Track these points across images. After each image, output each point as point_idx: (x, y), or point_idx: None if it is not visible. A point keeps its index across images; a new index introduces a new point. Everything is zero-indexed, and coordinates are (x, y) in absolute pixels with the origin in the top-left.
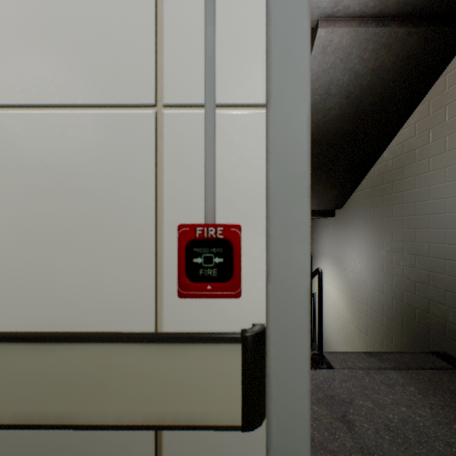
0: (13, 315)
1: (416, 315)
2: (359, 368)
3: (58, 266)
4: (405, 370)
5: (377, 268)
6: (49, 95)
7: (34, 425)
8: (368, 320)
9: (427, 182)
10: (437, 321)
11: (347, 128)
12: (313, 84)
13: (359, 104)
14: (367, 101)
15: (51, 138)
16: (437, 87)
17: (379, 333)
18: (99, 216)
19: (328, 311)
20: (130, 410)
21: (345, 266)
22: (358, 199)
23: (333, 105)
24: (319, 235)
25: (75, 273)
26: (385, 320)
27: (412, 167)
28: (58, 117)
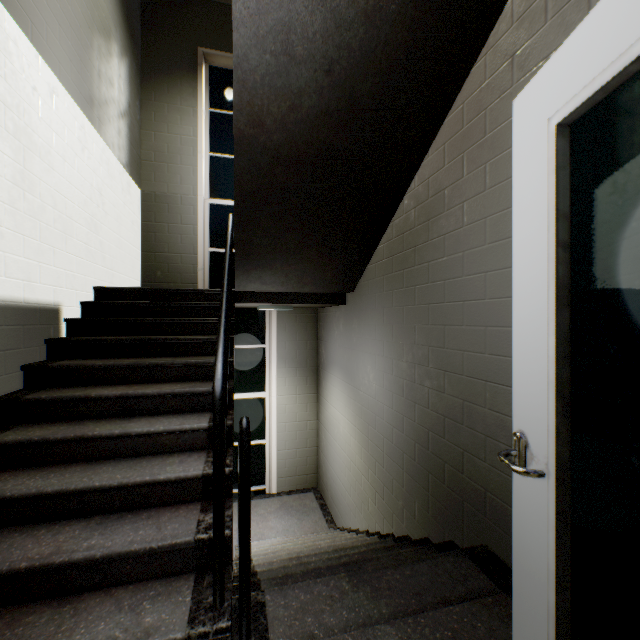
0: None
1: (446, 475)
2: (326, 632)
3: None
4: (415, 616)
5: (396, 389)
6: None
7: None
8: (386, 474)
9: (461, 245)
10: (475, 489)
11: (339, 142)
12: (255, 23)
13: (352, 91)
14: (365, 88)
15: None
16: (475, 78)
17: (399, 497)
18: None
19: (338, 453)
20: None
21: (358, 383)
22: (374, 276)
23: (305, 85)
24: (329, 333)
25: None
26: (407, 477)
27: (441, 219)
28: None
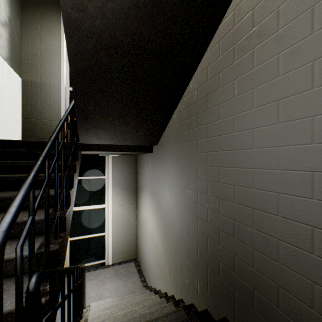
0: None
1: (220, 270)
2: None
3: None
4: None
5: (184, 207)
6: None
7: None
8: (177, 260)
9: (233, 110)
10: (244, 285)
11: (146, 34)
12: None
13: None
14: None
15: None
16: None
17: (186, 277)
18: None
19: (148, 241)
20: None
21: (160, 200)
22: (169, 135)
23: None
24: (143, 169)
25: None
26: (191, 265)
27: (217, 94)
28: None
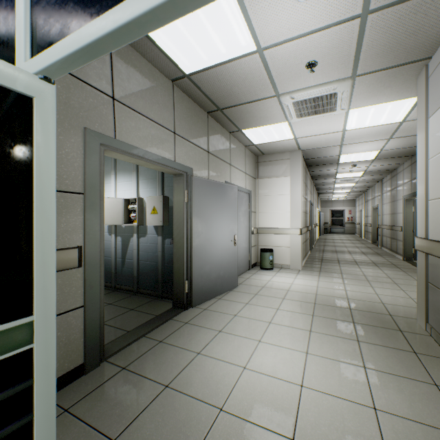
0: (432, 237)
1: None
2: None
3: (435, 229)
4: None
5: None
6: (434, 197)
7: (429, 254)
8: None
9: None
10: None
11: None
12: None
13: None
14: None
15: (434, 205)
16: None
17: None
18: (438, 219)
19: None
20: (436, 254)
21: None
22: None
23: None
24: None
25: (436, 230)
26: None
27: None
28: (435, 201)
